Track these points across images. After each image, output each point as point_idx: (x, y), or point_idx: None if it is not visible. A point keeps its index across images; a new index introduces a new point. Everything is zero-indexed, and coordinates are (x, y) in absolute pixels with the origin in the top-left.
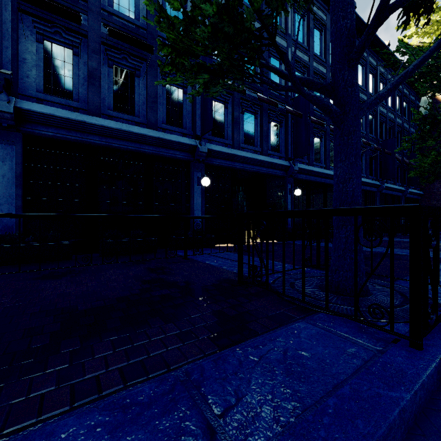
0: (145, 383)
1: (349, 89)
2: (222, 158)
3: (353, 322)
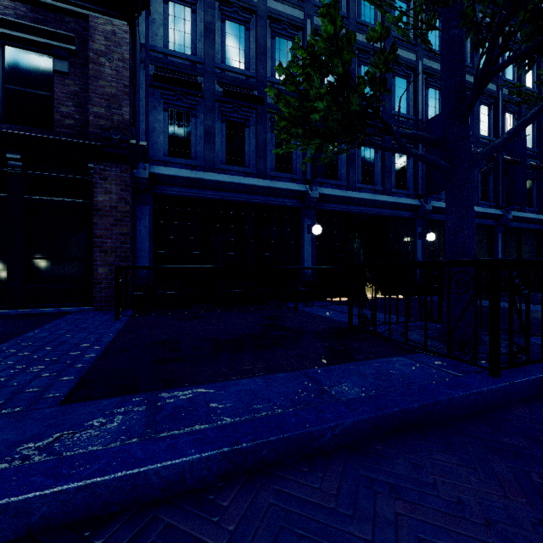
0: (280, 373)
1: (458, 144)
2: (336, 202)
3: (448, 360)
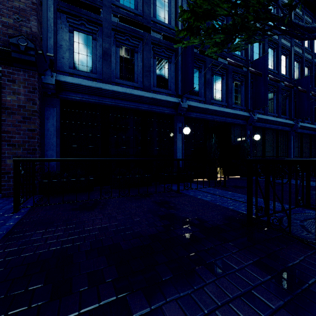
0: None
1: None
2: (198, 112)
3: None
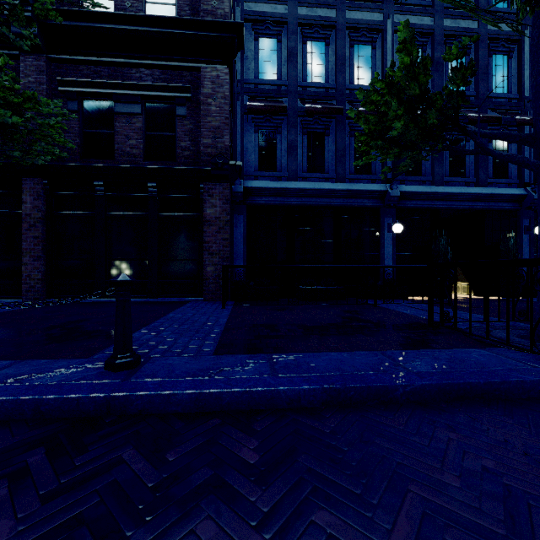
0: (361, 351)
1: None
2: (419, 199)
3: (532, 355)
